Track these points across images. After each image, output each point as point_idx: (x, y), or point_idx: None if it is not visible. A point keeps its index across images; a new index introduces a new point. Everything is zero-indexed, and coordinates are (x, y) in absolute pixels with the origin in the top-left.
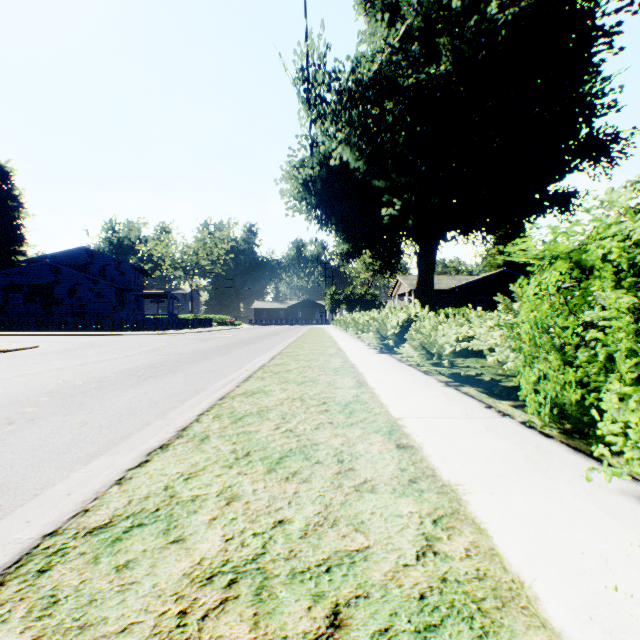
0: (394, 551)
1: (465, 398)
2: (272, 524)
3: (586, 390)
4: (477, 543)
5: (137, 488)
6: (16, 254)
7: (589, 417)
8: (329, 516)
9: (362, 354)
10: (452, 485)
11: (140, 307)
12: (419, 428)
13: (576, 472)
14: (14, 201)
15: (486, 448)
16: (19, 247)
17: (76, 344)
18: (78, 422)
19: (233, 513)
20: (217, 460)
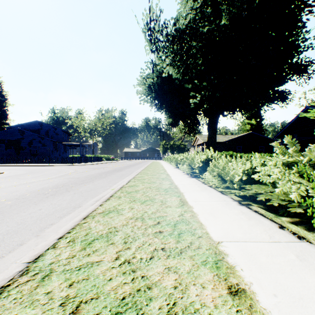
0: None
1: (259, 217)
2: None
3: None
4: None
5: None
6: (4, 124)
7: None
8: None
9: (181, 178)
10: None
11: (66, 151)
12: (239, 257)
13: None
14: (3, 97)
15: None
16: (5, 121)
17: (25, 171)
18: None
19: None
20: None
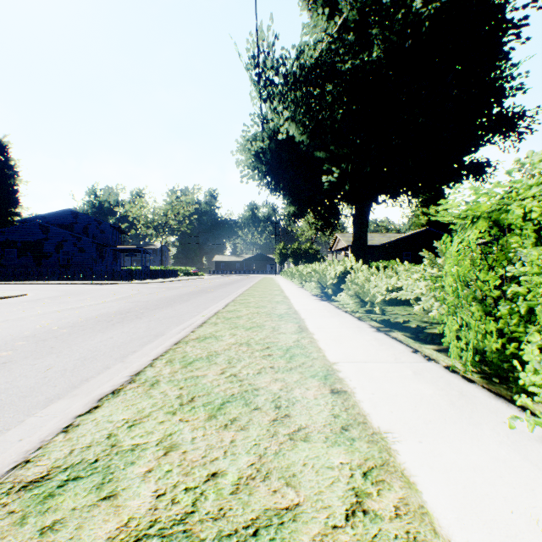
0: (324, 510)
1: (394, 343)
2: (205, 477)
3: (506, 339)
4: (407, 500)
5: (81, 436)
6: (12, 215)
7: (509, 364)
8: (262, 468)
9: (305, 301)
10: (382, 433)
11: (117, 260)
12: (352, 373)
13: (499, 419)
14: (10, 170)
15: (414, 393)
16: (15, 209)
17: (59, 292)
18: (45, 366)
19: (169, 464)
20: (162, 406)
